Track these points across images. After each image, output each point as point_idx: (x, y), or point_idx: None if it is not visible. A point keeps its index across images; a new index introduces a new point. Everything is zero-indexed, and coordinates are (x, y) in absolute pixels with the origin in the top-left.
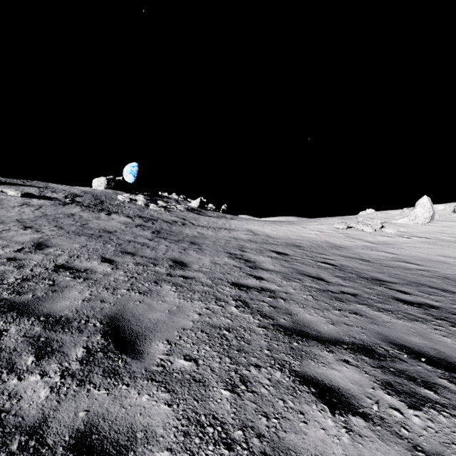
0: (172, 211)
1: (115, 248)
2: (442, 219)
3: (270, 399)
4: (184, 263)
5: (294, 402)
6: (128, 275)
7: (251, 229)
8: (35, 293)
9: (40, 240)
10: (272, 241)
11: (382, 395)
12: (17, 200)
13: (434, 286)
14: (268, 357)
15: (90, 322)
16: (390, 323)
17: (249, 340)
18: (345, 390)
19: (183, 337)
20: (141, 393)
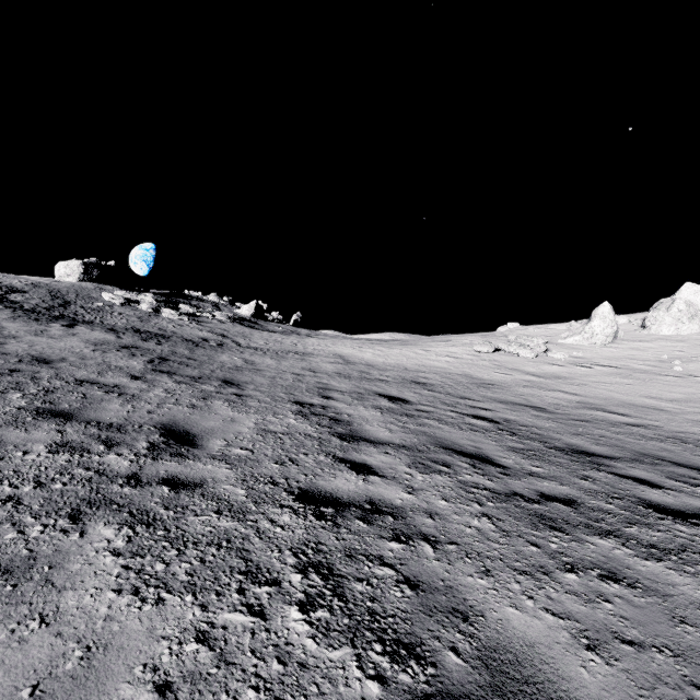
0: (205, 321)
1: (29, 401)
2: (628, 337)
3: None
4: (191, 437)
5: None
6: None
7: (340, 352)
8: None
9: None
10: (378, 374)
11: None
12: None
13: (679, 462)
14: None
15: None
16: None
17: None
18: None
19: None
20: None
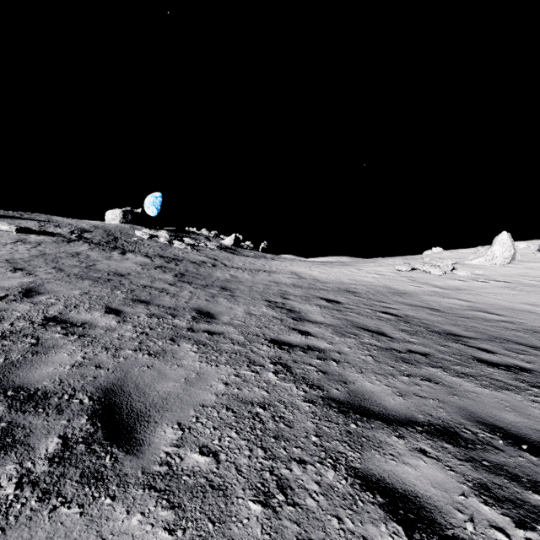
0: (201, 249)
1: (126, 295)
2: (524, 259)
3: (319, 516)
4: (211, 315)
5: (354, 520)
6: (138, 330)
7: (295, 271)
8: (9, 356)
9: (31, 285)
10: (321, 285)
11: (477, 505)
12: (11, 236)
13: (522, 342)
14: (317, 447)
15: (76, 397)
16: (474, 393)
17: (290, 422)
18: (424, 499)
19: (201, 418)
20: (131, 511)
